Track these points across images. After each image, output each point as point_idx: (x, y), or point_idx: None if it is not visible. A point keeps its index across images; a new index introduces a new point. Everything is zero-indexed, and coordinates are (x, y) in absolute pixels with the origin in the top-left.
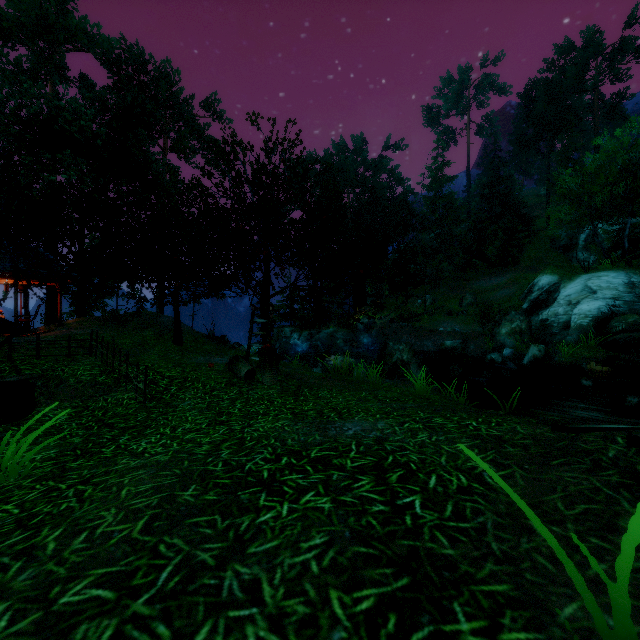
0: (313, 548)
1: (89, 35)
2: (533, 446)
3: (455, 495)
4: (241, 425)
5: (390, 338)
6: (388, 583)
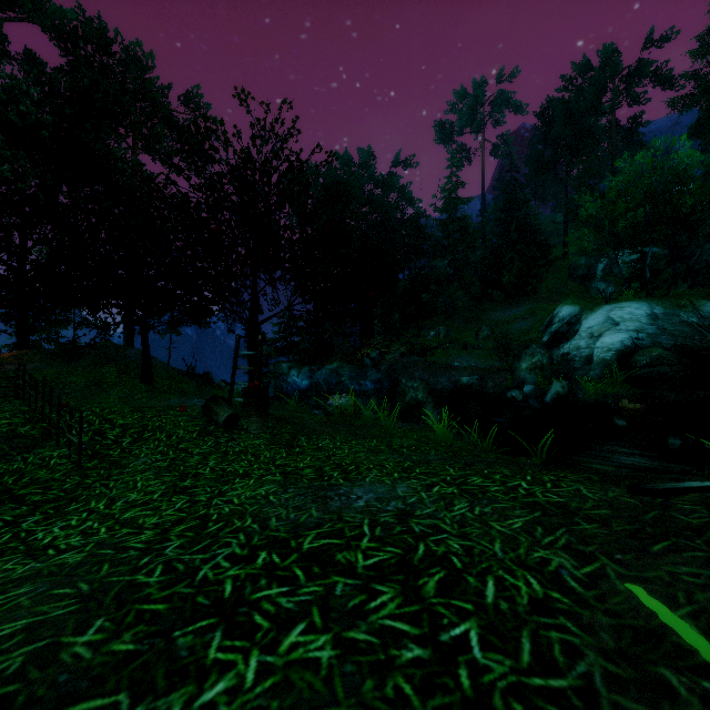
0: None
1: (36, 2)
2: (614, 519)
3: (530, 617)
4: (209, 494)
5: (401, 374)
6: None
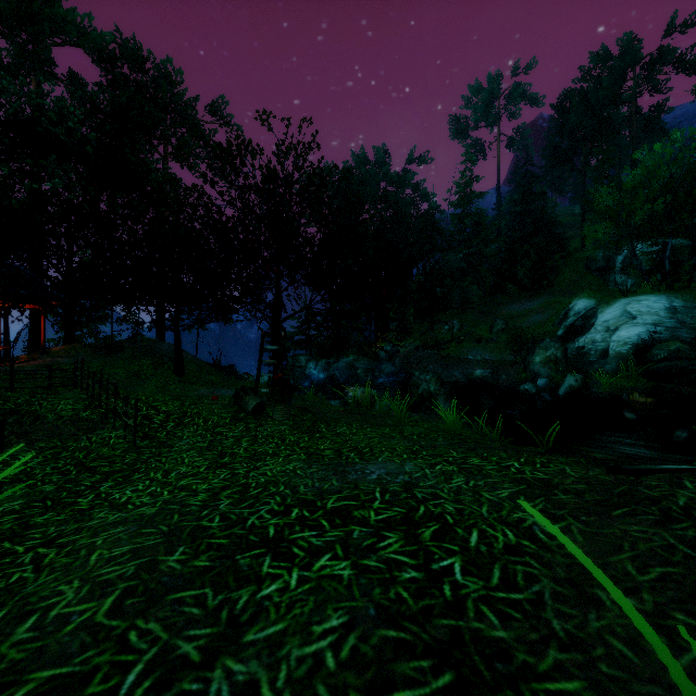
0: (329, 633)
1: (79, 28)
2: (588, 492)
3: (502, 556)
4: (246, 468)
5: (415, 367)
6: (426, 682)
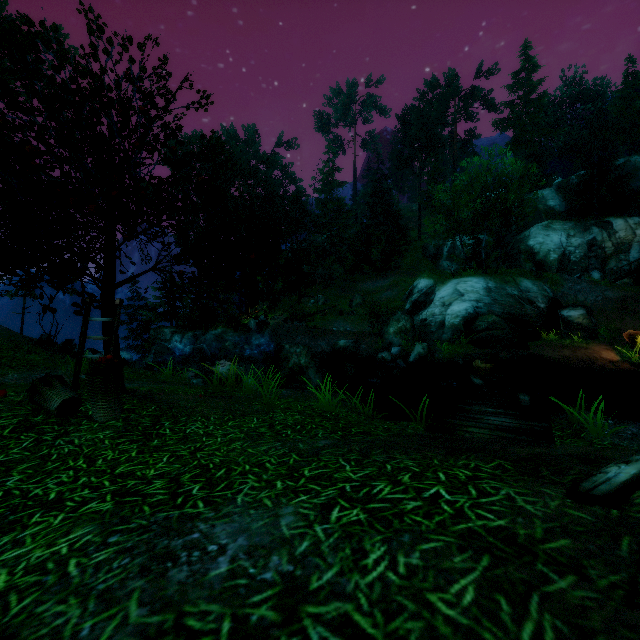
0: None
1: None
2: (586, 560)
3: None
4: None
5: (284, 339)
6: None
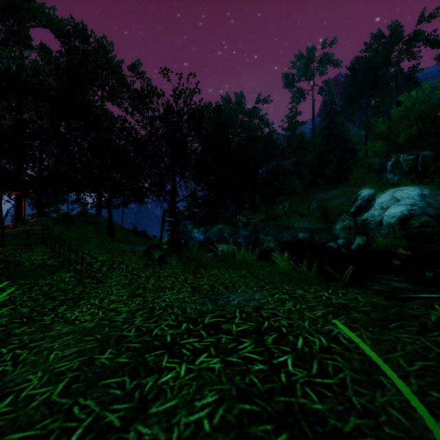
0: (205, 406)
1: (47, 16)
2: (373, 312)
3: (318, 354)
4: (153, 297)
5: (261, 232)
6: (270, 439)
